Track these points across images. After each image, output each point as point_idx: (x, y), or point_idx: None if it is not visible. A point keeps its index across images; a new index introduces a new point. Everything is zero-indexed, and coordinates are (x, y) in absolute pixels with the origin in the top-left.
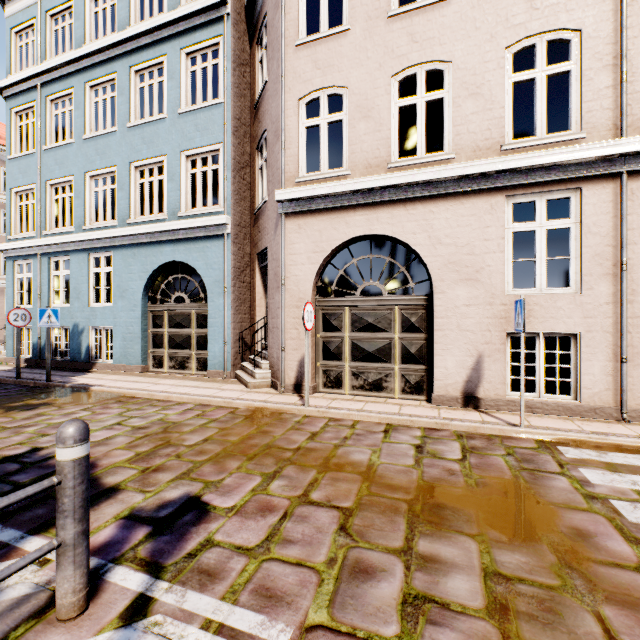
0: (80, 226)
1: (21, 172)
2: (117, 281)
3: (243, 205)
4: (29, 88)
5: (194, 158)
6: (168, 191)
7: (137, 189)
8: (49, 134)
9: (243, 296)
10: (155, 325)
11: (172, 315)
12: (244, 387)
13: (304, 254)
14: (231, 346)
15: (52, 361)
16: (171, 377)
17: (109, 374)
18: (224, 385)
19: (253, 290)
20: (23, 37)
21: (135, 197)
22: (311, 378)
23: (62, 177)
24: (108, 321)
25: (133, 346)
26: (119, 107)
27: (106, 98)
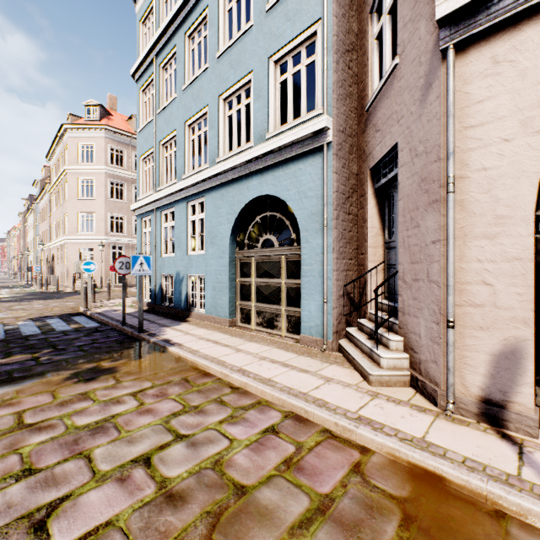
0: (180, 177)
1: (145, 140)
2: (208, 227)
3: (348, 104)
4: (149, 64)
5: (283, 61)
6: (254, 113)
7: (225, 124)
8: (161, 99)
9: (348, 233)
10: (242, 274)
11: (259, 262)
12: (359, 378)
13: (509, 117)
14: (332, 305)
15: (162, 306)
16: (257, 339)
17: (198, 326)
18: (325, 367)
19: (362, 224)
20: (147, 24)
21: (223, 133)
22: (533, 399)
23: (169, 134)
24: (201, 269)
25: (221, 297)
26: (209, 41)
27: (200, 41)
